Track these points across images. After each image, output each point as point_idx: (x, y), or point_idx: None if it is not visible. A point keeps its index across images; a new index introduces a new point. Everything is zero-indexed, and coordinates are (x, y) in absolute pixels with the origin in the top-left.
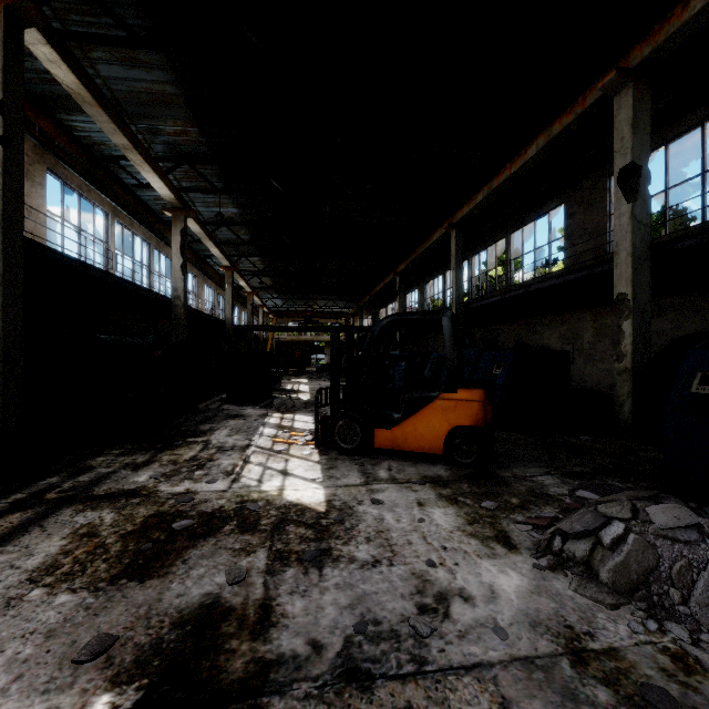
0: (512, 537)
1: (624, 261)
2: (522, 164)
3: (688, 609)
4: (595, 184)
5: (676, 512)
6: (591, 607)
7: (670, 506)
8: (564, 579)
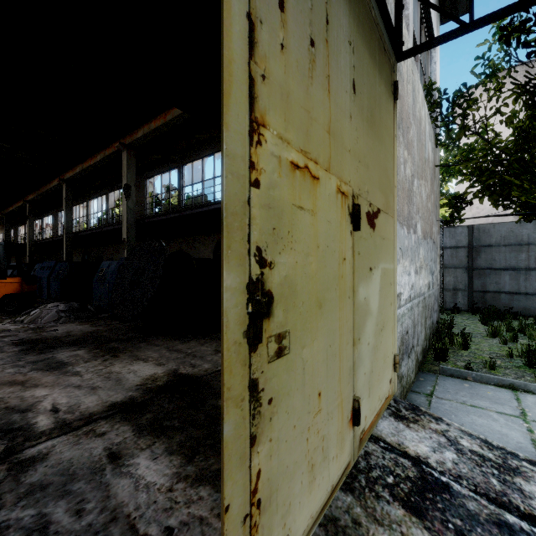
0: (4, 322)
1: (125, 225)
2: (95, 162)
3: (41, 322)
4: (141, 180)
5: (55, 303)
6: (12, 326)
7: (55, 303)
8: (11, 324)
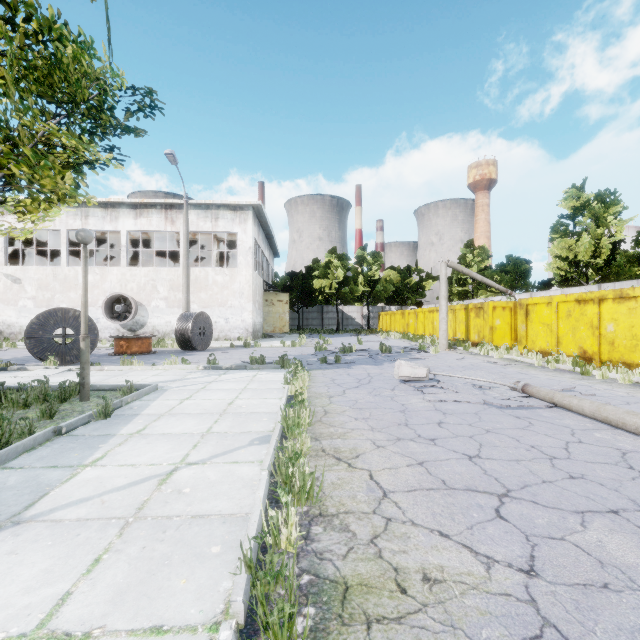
0: None
1: None
2: None
3: None
4: None
5: None
6: None
7: None
8: None
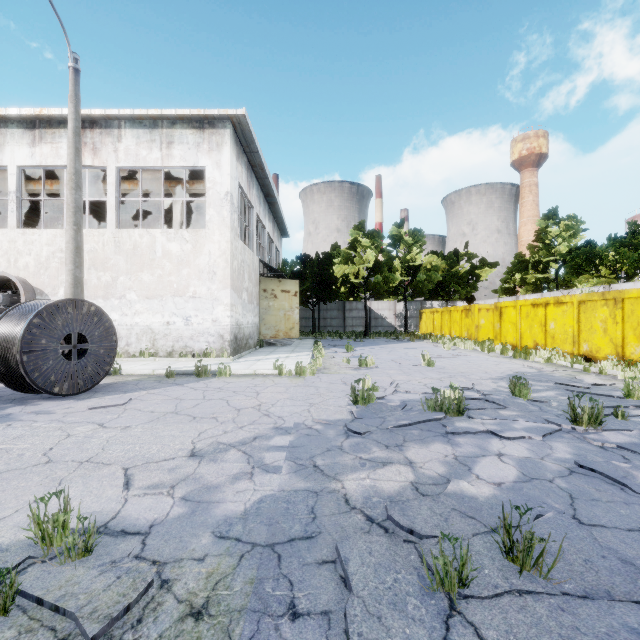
0: None
1: None
2: None
3: None
4: None
5: None
6: None
7: None
8: None
